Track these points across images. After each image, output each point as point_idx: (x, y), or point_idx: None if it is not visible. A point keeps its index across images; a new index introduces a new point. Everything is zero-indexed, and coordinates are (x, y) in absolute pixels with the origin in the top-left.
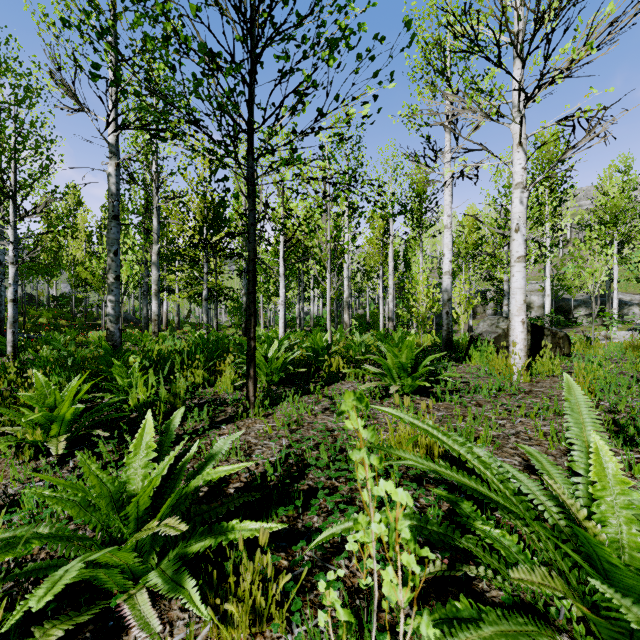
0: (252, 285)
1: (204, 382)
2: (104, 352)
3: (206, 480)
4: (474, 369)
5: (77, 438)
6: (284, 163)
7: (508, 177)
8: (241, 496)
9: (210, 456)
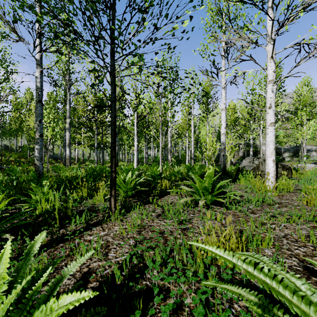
0: (113, 138)
1: (88, 195)
2: (32, 178)
3: None
4: (243, 187)
5: None
6: (133, 62)
7: (253, 85)
8: (88, 313)
9: (61, 280)
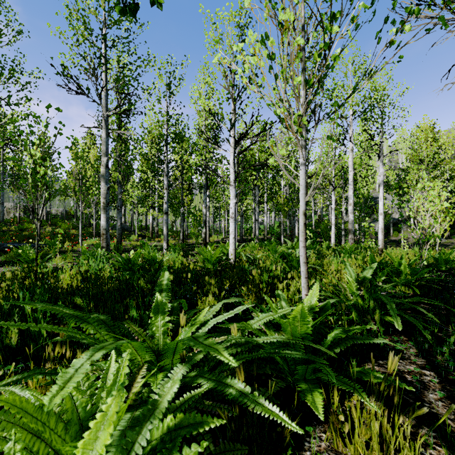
0: None
1: None
2: None
3: None
4: None
5: None
6: None
7: None
8: None
9: None
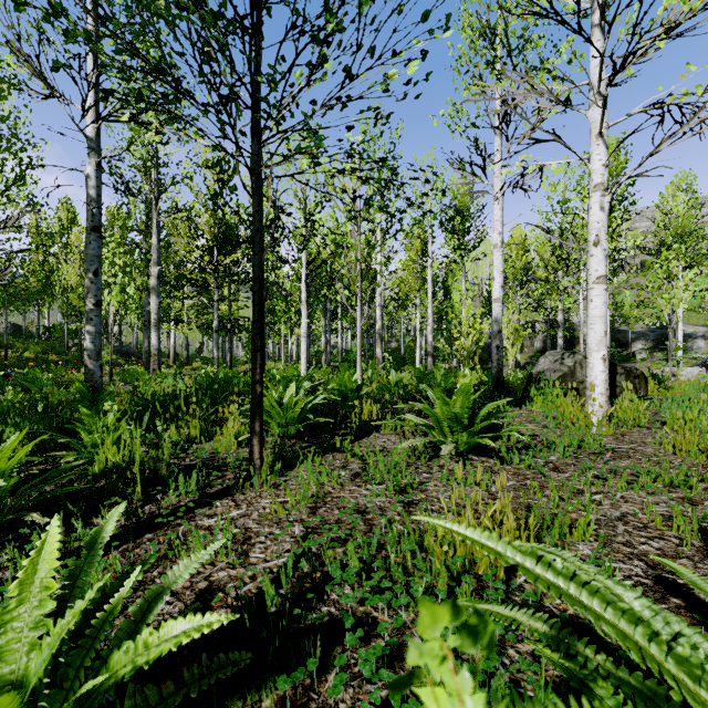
0: (258, 311)
1: (202, 434)
2: (79, 396)
3: (133, 665)
4: (539, 417)
5: (8, 523)
6: (300, 148)
7: (563, 191)
8: (213, 661)
9: (159, 595)
